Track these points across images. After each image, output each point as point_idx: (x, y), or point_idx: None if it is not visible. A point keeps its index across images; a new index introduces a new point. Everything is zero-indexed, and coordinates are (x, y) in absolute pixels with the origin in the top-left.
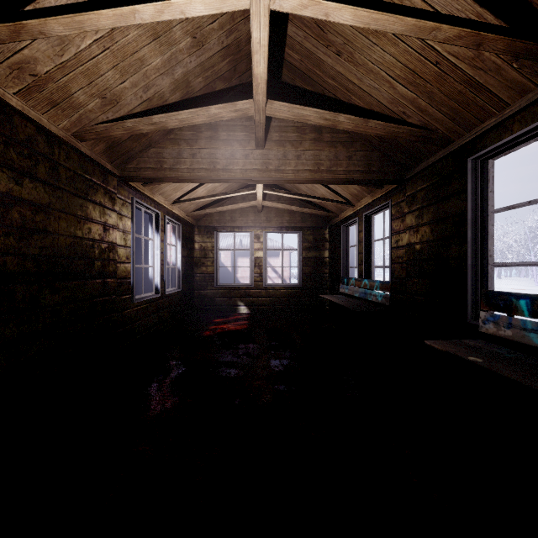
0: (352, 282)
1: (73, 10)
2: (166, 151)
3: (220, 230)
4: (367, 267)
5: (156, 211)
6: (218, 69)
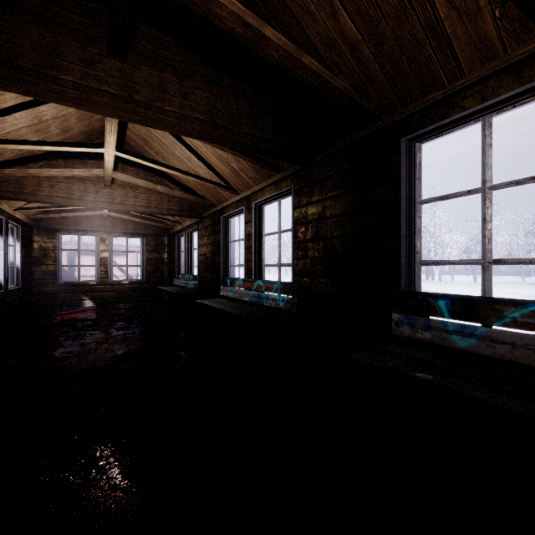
0: (180, 276)
1: (5, 142)
2: (27, 180)
3: (63, 232)
4: (189, 266)
5: (1, 217)
6: (77, 139)
